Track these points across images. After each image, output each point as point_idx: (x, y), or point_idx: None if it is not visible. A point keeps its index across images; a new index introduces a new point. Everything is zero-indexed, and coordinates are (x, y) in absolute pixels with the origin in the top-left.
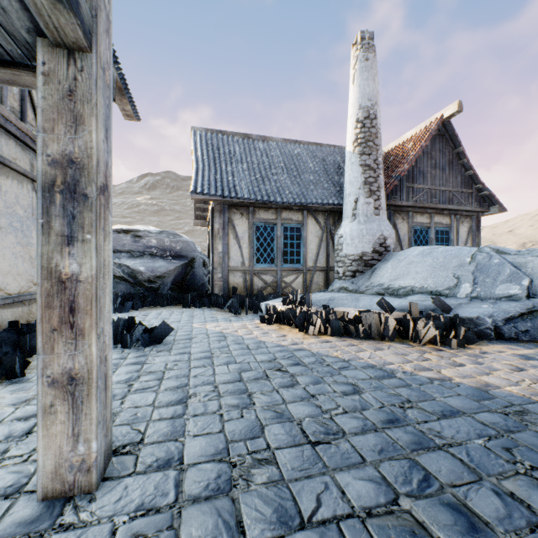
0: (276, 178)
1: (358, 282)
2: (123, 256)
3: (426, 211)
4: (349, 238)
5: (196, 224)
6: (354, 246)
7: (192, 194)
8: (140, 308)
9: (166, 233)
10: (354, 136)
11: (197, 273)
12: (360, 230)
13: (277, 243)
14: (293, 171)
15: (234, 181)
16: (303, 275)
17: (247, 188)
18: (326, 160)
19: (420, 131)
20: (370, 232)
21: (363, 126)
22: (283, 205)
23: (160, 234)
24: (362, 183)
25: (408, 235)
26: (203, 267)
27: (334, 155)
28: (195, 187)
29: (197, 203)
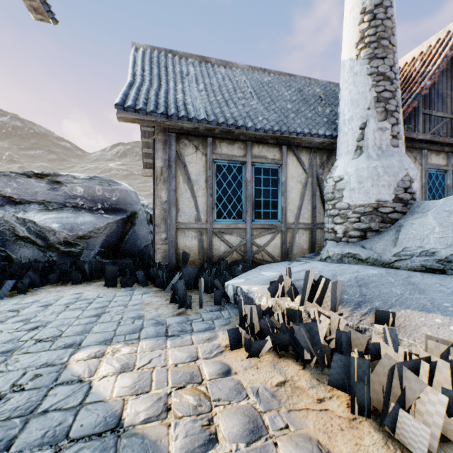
0: (244, 102)
1: (374, 246)
2: (31, 209)
3: (443, 149)
4: (355, 180)
5: (145, 173)
6: (363, 192)
7: (119, 111)
8: (36, 288)
9: (98, 179)
10: (358, 35)
11: (139, 232)
12: (372, 168)
13: (246, 190)
14: (265, 98)
15: (185, 100)
16: (282, 234)
17: (204, 109)
18: (303, 91)
19: (429, 47)
20: (389, 170)
21: (373, 18)
22: (255, 136)
23: (89, 181)
24: (373, 100)
25: (422, 181)
26: (147, 224)
27: (311, 87)
28: (123, 99)
29: (145, 147)
